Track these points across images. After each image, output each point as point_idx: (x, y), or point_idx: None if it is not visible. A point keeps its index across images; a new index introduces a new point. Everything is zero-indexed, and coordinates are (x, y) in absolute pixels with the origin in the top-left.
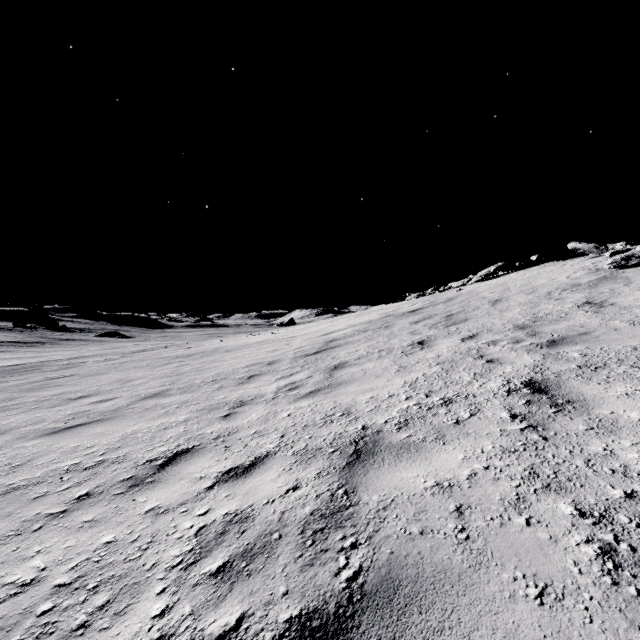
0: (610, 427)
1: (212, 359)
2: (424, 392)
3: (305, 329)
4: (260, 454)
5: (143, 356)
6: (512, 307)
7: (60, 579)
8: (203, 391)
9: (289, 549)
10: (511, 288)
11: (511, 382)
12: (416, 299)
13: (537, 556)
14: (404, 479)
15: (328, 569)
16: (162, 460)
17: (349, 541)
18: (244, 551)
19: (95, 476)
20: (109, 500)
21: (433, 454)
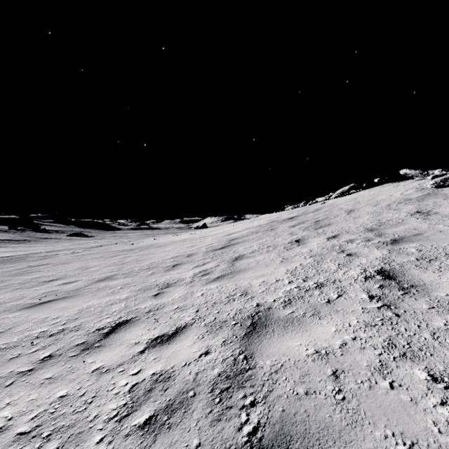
0: (447, 306)
1: (147, 252)
2: (302, 278)
3: (214, 231)
4: (180, 325)
5: (99, 250)
6: (362, 215)
7: (22, 428)
8: (140, 276)
9: (201, 405)
10: (361, 202)
11: (367, 270)
12: (292, 210)
13: (402, 416)
14: (290, 347)
15: (232, 424)
16: (107, 329)
17: (249, 399)
18: (166, 406)
19: (57, 341)
20: (66, 361)
21: (312, 327)
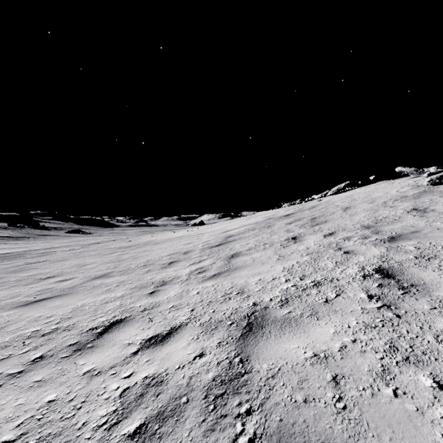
0: None
1: (144, 249)
2: (299, 276)
3: (211, 228)
4: (175, 325)
5: (96, 247)
6: (359, 212)
7: (7, 436)
8: (136, 273)
9: (194, 413)
10: (357, 199)
11: (365, 269)
12: (289, 207)
13: (408, 428)
14: (288, 350)
15: (227, 435)
16: (101, 328)
17: (244, 407)
18: (158, 413)
19: (49, 341)
20: (57, 362)
21: (310, 328)
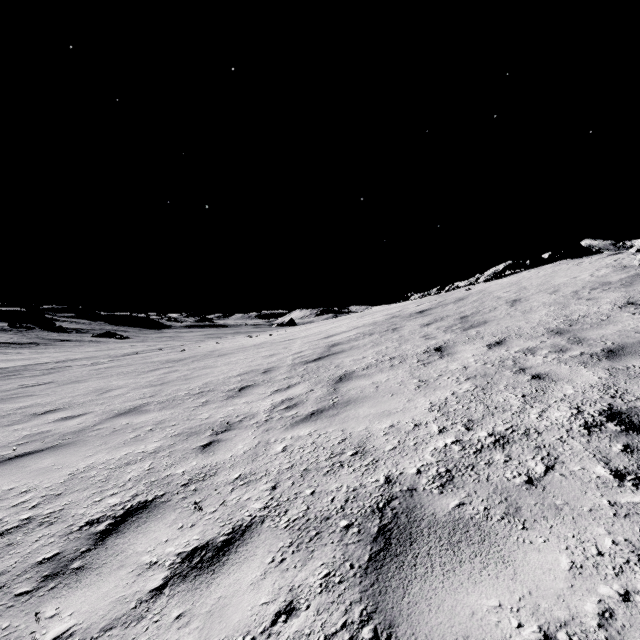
0: None
1: (203, 365)
2: (462, 421)
3: (305, 331)
4: (240, 521)
5: (132, 360)
6: (536, 308)
7: None
8: (185, 407)
9: None
10: (528, 287)
11: (583, 411)
12: (421, 299)
13: None
14: (478, 613)
15: None
16: (106, 523)
17: None
18: None
19: (7, 550)
20: (3, 608)
21: (513, 551)
